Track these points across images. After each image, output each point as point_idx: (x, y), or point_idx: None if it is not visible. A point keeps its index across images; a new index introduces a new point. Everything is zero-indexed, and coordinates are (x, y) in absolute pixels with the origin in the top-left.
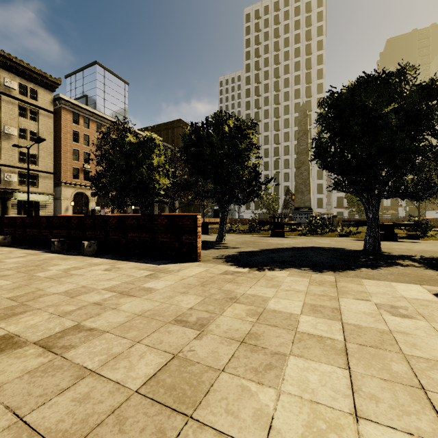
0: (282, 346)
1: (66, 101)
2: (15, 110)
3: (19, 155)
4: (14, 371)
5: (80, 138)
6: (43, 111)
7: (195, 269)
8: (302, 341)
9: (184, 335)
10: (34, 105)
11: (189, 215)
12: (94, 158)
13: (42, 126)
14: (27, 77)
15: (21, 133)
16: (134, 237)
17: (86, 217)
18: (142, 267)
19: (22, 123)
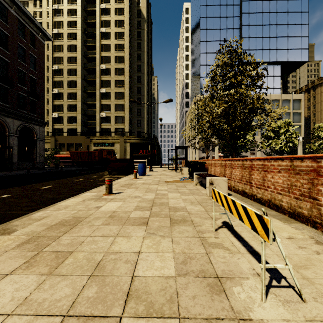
0: None
1: None
2: None
3: None
4: None
5: None
6: None
7: None
8: None
9: None
10: None
11: None
12: None
13: None
14: None
15: None
16: None
17: None
18: None
19: None
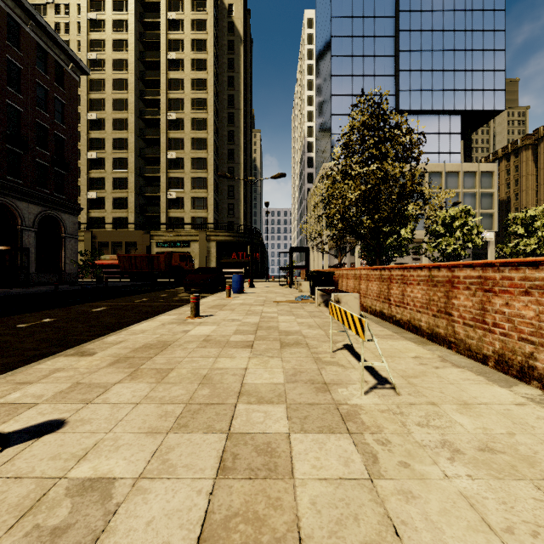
0: None
1: None
2: None
3: None
4: None
5: None
6: None
7: None
8: None
9: None
10: None
11: None
12: None
13: None
14: None
15: None
16: None
17: None
18: None
19: None
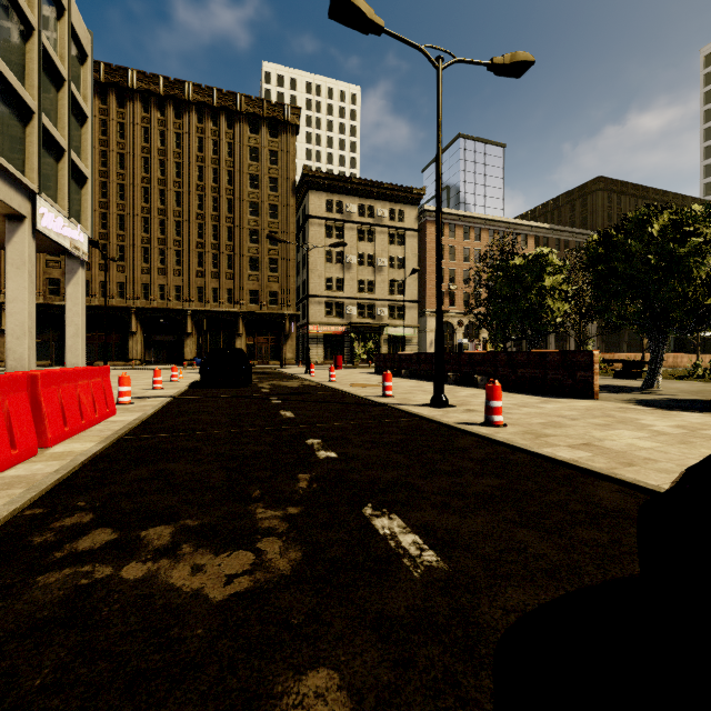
0: (622, 428)
1: (430, 212)
2: (385, 239)
3: (388, 287)
4: (484, 415)
5: (445, 253)
6: (408, 231)
7: (586, 403)
8: (640, 429)
9: (561, 419)
10: (401, 228)
11: (584, 352)
12: (460, 275)
13: (407, 249)
14: (395, 200)
15: (390, 263)
16: (524, 373)
17: (476, 354)
18: (533, 398)
19: (391, 251)
